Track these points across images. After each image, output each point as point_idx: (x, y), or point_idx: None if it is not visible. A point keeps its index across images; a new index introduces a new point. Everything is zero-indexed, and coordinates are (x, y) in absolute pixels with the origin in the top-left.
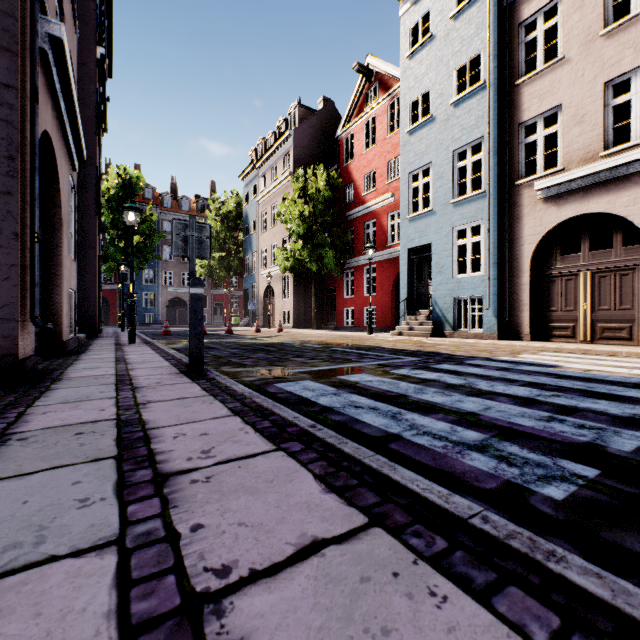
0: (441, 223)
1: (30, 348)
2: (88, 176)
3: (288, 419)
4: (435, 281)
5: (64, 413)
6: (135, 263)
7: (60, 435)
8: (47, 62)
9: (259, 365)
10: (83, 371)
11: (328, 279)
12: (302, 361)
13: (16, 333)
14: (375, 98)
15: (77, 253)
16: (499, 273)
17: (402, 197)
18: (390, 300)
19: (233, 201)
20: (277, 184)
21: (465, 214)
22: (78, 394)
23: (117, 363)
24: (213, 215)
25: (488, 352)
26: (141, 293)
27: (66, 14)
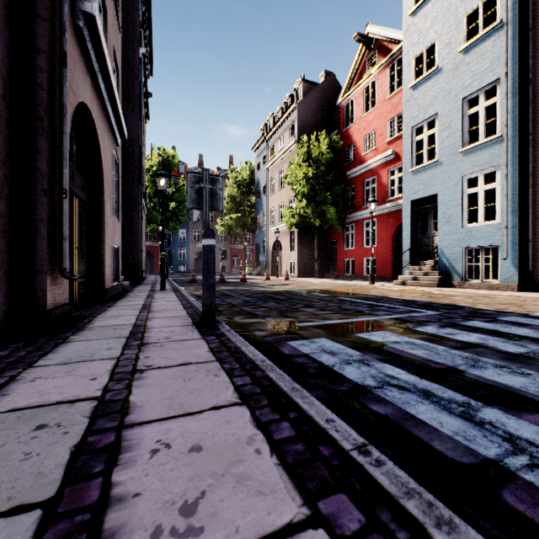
0: (448, 173)
1: (63, 297)
2: (133, 153)
3: (318, 424)
4: (441, 231)
5: (52, 381)
6: (171, 224)
7: (17, 428)
8: (83, 39)
9: (270, 316)
10: (108, 319)
11: (329, 233)
12: (312, 312)
13: (44, 284)
14: (374, 63)
15: (125, 216)
16: (519, 220)
17: (405, 151)
18: (390, 251)
19: (247, 170)
20: (284, 152)
21: (477, 161)
22: (85, 350)
23: (141, 311)
24: (231, 183)
25: (516, 306)
26: (176, 248)
27: (109, 11)
